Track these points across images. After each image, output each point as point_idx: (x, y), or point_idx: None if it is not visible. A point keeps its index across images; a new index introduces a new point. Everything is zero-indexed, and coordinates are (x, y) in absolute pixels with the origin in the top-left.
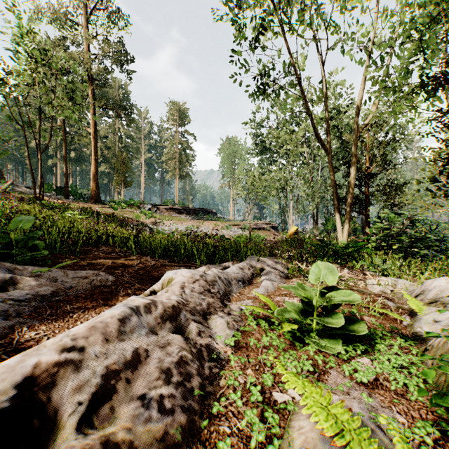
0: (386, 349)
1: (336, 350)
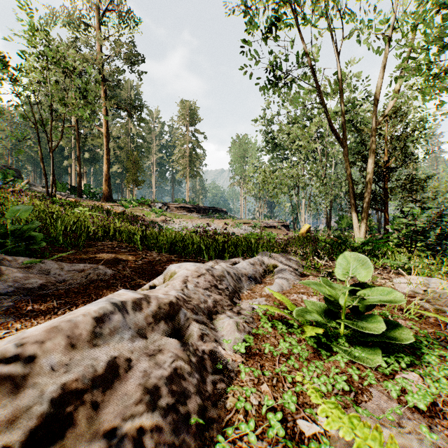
0: (436, 361)
1: (374, 362)
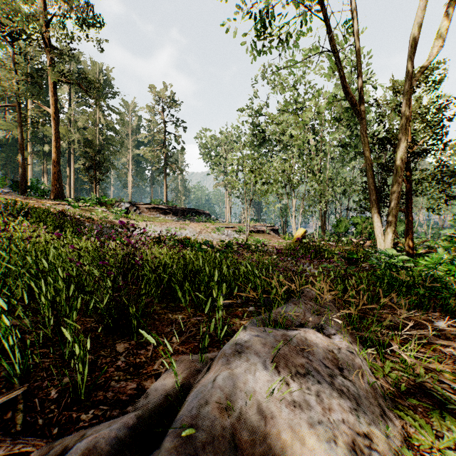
0: None
1: None
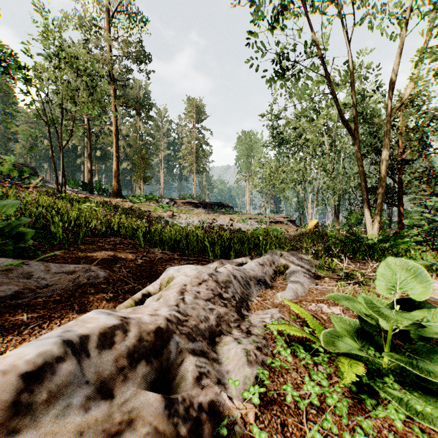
0: None
1: None
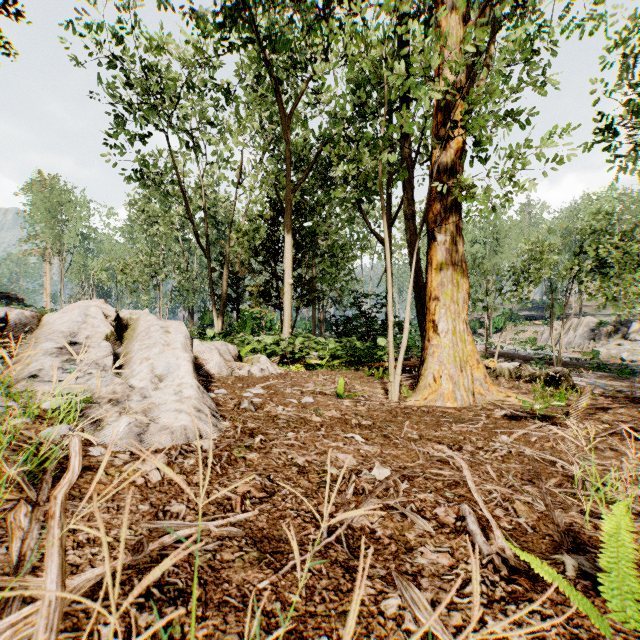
0: None
1: None
